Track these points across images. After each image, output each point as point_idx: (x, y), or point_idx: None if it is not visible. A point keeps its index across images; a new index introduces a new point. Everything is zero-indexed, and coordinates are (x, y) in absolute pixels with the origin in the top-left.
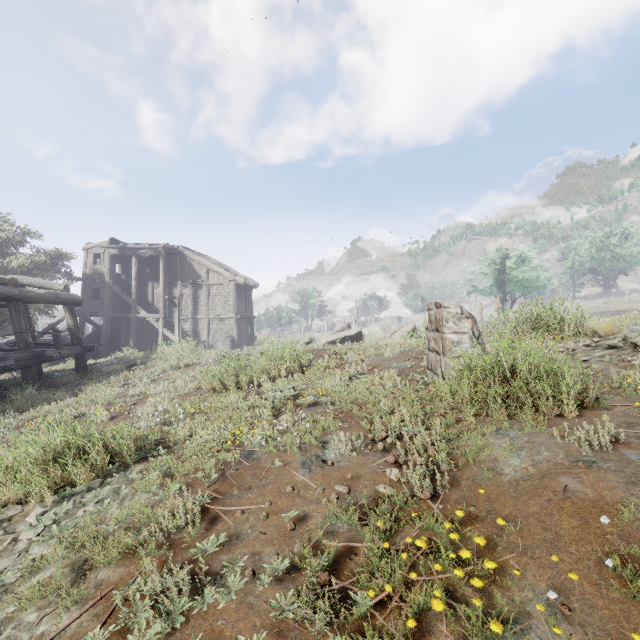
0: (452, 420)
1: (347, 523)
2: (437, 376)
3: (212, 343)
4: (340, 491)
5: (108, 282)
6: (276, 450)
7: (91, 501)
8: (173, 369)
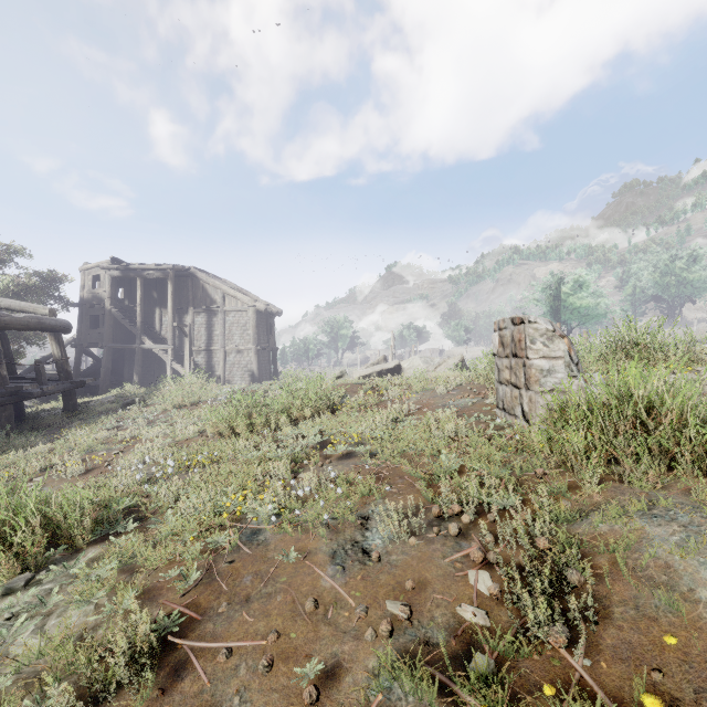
0: (562, 487)
1: (414, 693)
2: (514, 418)
3: (229, 378)
4: (395, 614)
5: (109, 308)
6: (293, 528)
7: (1, 615)
8: (176, 408)
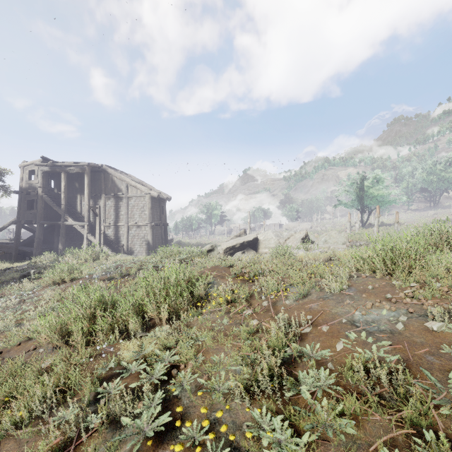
0: None
1: None
2: None
3: (131, 246)
4: None
5: (40, 194)
6: None
7: None
8: (58, 283)
